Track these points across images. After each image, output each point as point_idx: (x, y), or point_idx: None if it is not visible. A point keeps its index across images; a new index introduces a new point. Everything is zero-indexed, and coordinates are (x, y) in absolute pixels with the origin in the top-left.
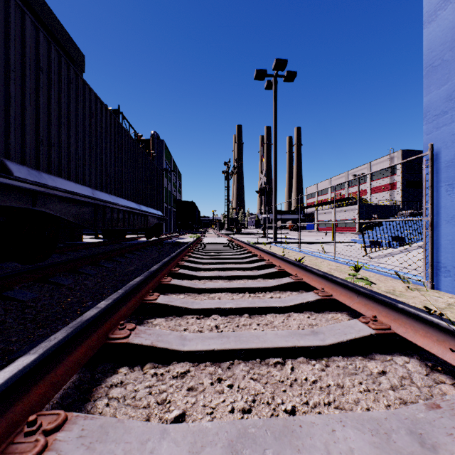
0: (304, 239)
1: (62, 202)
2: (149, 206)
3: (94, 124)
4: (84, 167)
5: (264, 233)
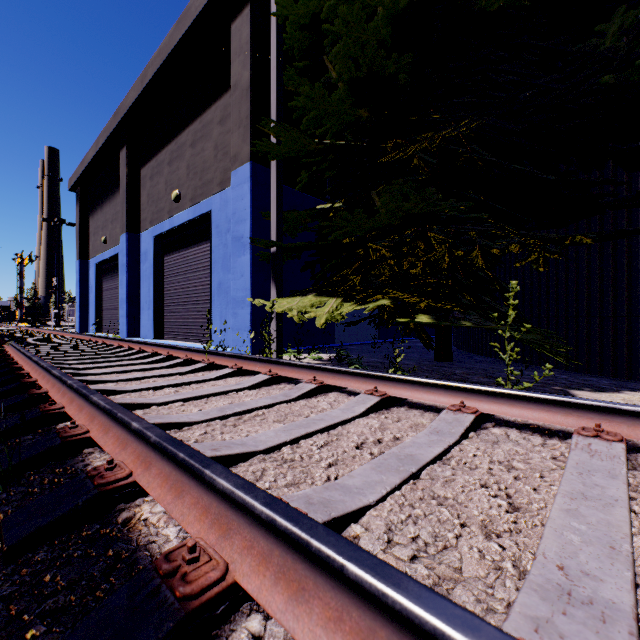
0: None
1: None
2: None
3: None
4: None
5: (56, 324)
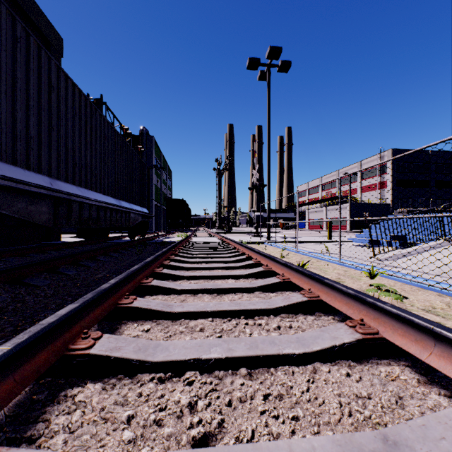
0: (299, 238)
1: (0, 192)
2: (132, 202)
3: (55, 100)
4: (40, 151)
5: (256, 232)
